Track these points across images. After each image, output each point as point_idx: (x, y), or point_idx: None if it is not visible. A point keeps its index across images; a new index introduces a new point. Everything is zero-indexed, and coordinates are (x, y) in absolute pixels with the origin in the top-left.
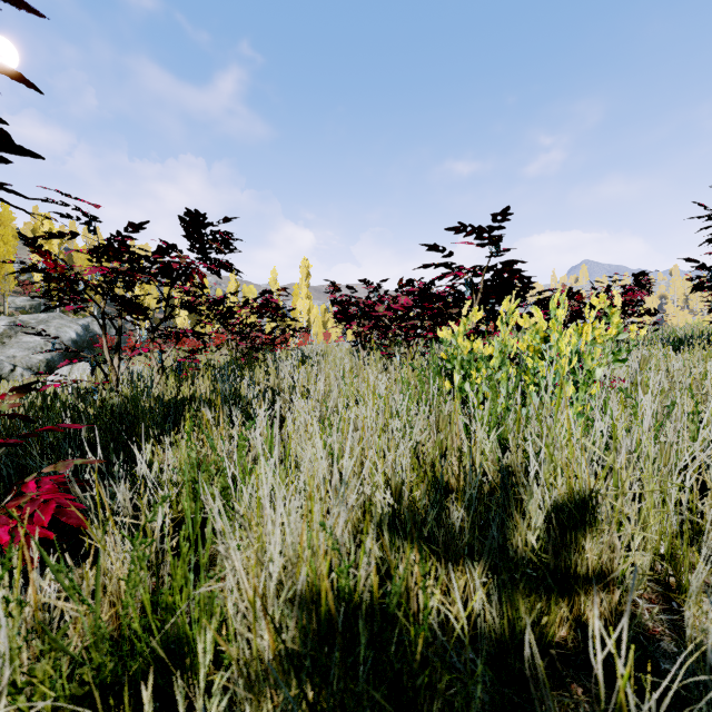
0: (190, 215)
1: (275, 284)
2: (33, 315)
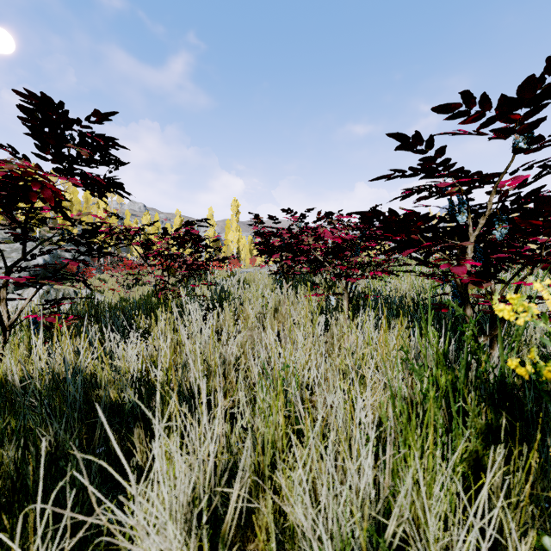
0: (31, 99)
1: (211, 219)
2: (10, 244)
